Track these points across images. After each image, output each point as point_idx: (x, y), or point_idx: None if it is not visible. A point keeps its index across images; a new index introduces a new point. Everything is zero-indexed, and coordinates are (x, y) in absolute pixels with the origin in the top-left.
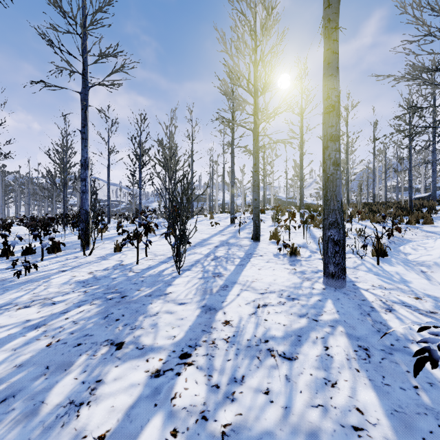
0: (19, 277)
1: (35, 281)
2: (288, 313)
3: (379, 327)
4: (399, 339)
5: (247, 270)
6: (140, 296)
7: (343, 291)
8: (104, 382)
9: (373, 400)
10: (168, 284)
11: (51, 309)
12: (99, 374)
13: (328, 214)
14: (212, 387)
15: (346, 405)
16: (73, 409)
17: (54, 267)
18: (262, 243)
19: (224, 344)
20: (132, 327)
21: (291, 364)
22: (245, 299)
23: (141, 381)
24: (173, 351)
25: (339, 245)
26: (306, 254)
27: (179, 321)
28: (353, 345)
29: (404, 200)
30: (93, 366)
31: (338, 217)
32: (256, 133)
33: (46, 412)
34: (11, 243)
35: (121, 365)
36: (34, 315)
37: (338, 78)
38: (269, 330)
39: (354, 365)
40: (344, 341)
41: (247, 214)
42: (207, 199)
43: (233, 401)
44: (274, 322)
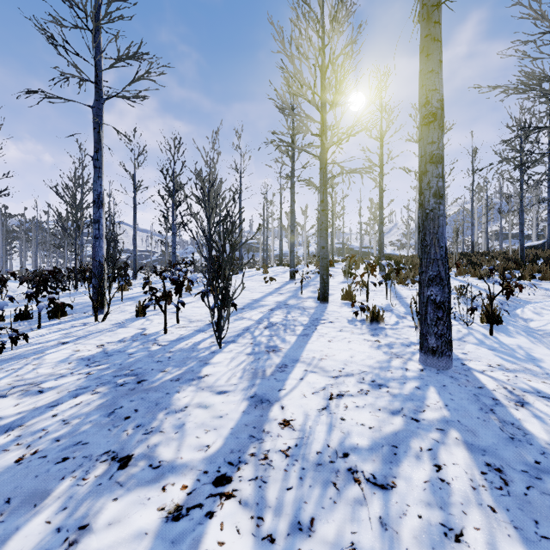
0: (2, 352)
1: (23, 358)
2: (374, 408)
3: (511, 432)
4: (545, 452)
5: (313, 342)
6: (164, 381)
7: (449, 373)
8: (92, 529)
9: None
10: (204, 363)
11: (36, 400)
12: (86, 513)
13: (428, 265)
14: (263, 540)
15: None
16: None
17: (53, 337)
18: (332, 304)
19: (282, 460)
20: (147, 430)
21: (387, 497)
22: (312, 385)
23: (150, 527)
24: (204, 472)
25: (443, 309)
26: (392, 319)
27: (217, 420)
28: (477, 463)
29: (511, 249)
30: (80, 498)
31: (441, 270)
32: (324, 159)
33: None
34: None
35: (122, 497)
36: (9, 409)
37: (441, 76)
38: (349, 436)
39: (485, 499)
40: (463, 455)
41: (310, 267)
42: (261, 248)
43: None
44: (355, 422)
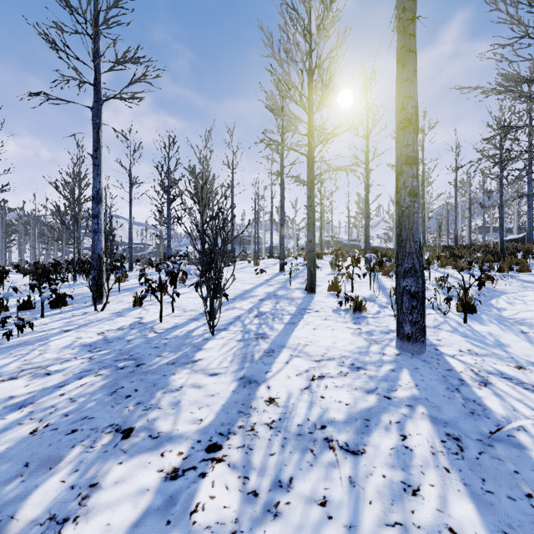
0: (9, 339)
1: (29, 344)
2: (352, 388)
3: (472, 407)
4: (500, 424)
5: (299, 330)
6: (161, 364)
7: (422, 357)
8: (101, 487)
9: (472, 516)
10: (198, 349)
11: (44, 381)
12: (95, 474)
13: (403, 258)
14: (248, 495)
15: (435, 523)
16: (54, 528)
17: (56, 325)
18: (319, 295)
19: (267, 431)
20: (146, 407)
21: (357, 461)
22: (296, 368)
23: (151, 485)
24: (198, 441)
25: (417, 299)
26: (374, 309)
27: (209, 398)
28: (439, 433)
29: (493, 242)
30: (89, 462)
31: (416, 262)
32: (311, 158)
33: (14, 533)
34: (3, 296)
35: (126, 461)
36: (21, 389)
37: (416, 84)
38: (327, 411)
39: (442, 462)
40: (427, 427)
41: (300, 259)
42: (252, 241)
43: (276, 516)
44: (334, 399)
